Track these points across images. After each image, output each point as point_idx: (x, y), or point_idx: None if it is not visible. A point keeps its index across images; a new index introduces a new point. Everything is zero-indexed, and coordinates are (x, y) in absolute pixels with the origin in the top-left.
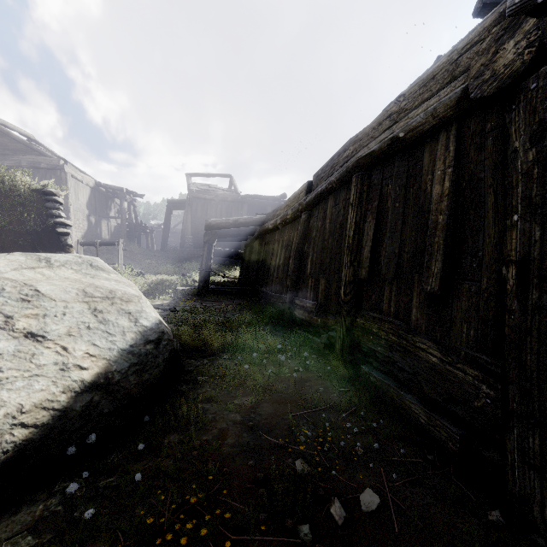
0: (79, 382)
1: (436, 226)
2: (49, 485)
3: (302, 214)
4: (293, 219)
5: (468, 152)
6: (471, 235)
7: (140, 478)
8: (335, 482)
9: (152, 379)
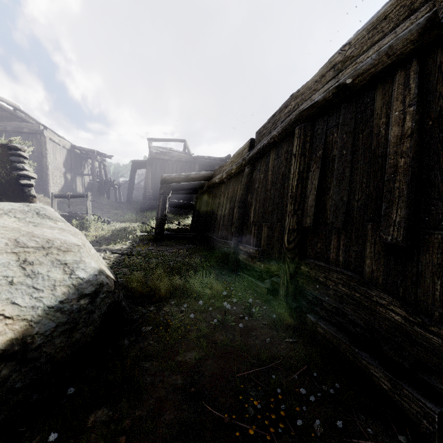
0: None
1: (396, 170)
2: None
3: (246, 167)
4: (237, 173)
5: (435, 87)
6: (442, 178)
7: None
8: None
9: (85, 338)
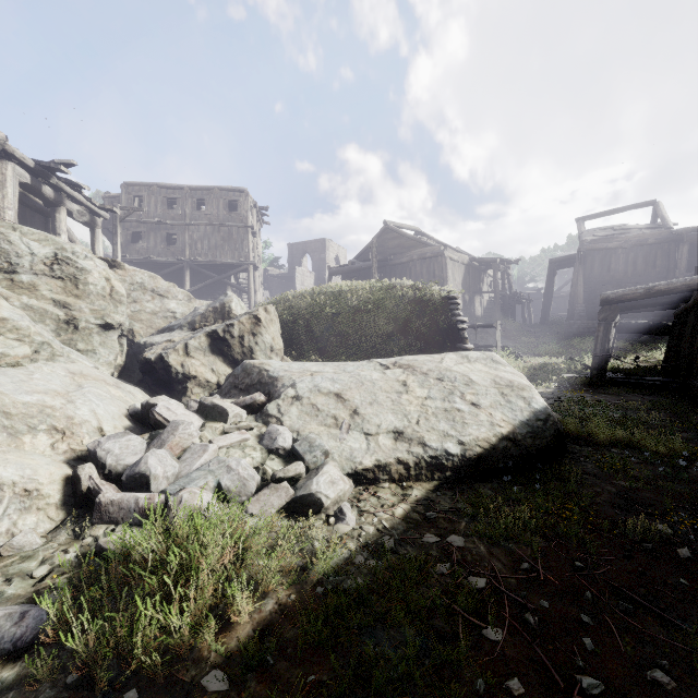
0: (500, 433)
1: None
2: (490, 479)
3: None
4: None
5: None
6: None
7: (538, 487)
8: (694, 545)
9: (541, 445)
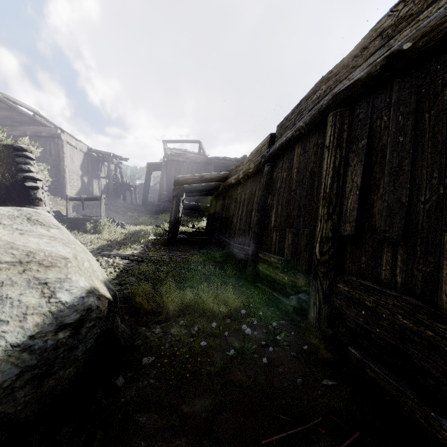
0: None
1: None
2: None
3: (265, 166)
4: (255, 172)
5: None
6: None
7: None
8: None
9: (62, 385)
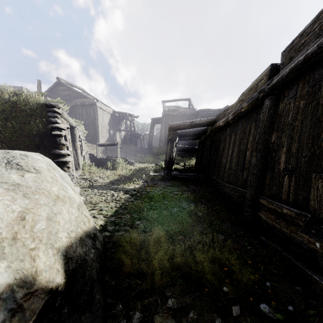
0: None
1: None
2: None
3: (266, 100)
4: (249, 110)
5: None
6: None
7: None
8: None
9: None
